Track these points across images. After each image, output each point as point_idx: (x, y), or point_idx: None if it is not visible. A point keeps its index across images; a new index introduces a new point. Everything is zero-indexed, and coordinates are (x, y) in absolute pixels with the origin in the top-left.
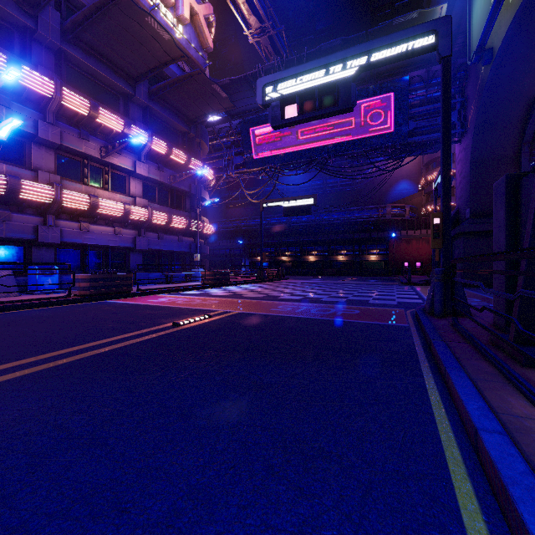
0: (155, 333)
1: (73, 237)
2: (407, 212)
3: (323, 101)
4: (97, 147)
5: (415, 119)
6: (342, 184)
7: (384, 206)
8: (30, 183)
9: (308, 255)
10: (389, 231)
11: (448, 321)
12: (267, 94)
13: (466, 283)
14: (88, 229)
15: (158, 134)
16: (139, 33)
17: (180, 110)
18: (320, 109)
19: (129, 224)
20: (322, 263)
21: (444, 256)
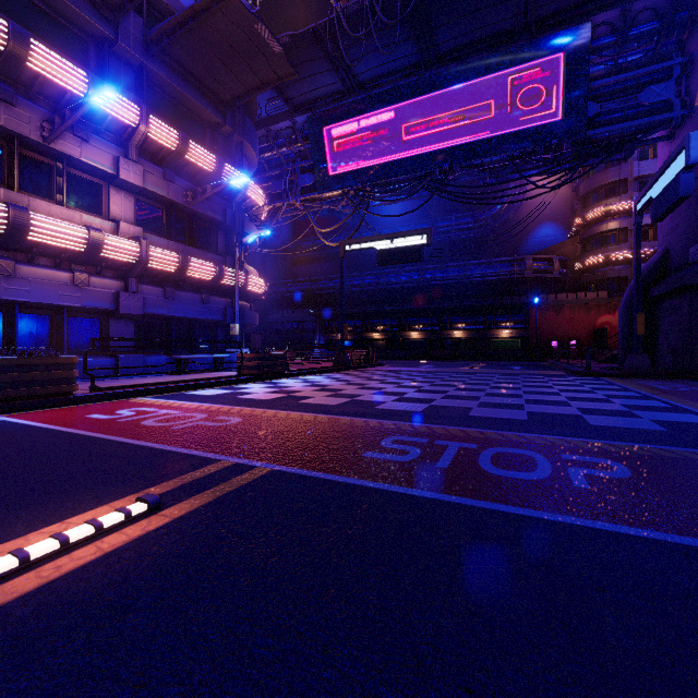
0: None
1: None
2: (556, 267)
3: None
4: (34, 121)
5: (596, 99)
6: (458, 228)
7: (521, 257)
8: None
9: (410, 330)
10: (530, 295)
11: None
12: None
13: (697, 374)
14: (11, 272)
15: (167, 120)
16: None
17: (206, 82)
18: None
19: (107, 269)
20: (429, 342)
21: None
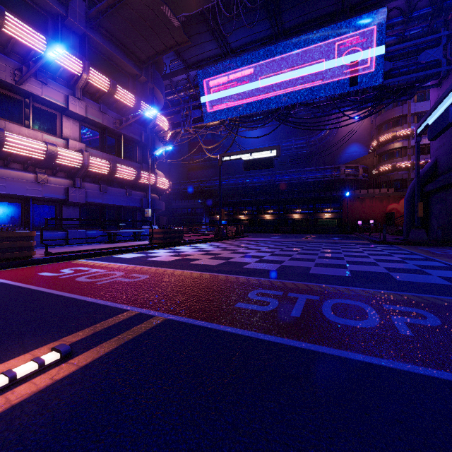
0: None
1: None
2: (360, 172)
3: None
4: (9, 69)
5: (390, 59)
6: (296, 146)
7: (338, 166)
8: None
9: (265, 213)
10: (343, 191)
11: None
12: None
13: None
14: None
15: (102, 72)
16: None
17: (128, 47)
18: None
19: (60, 171)
20: (277, 221)
21: None
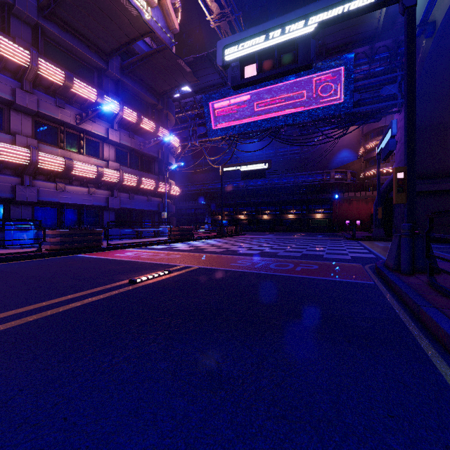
0: (107, 293)
1: (50, 196)
2: (348, 177)
3: (282, 59)
4: (72, 115)
5: (359, 91)
6: (291, 152)
7: (328, 171)
8: (7, 145)
9: (262, 214)
10: (333, 193)
11: (420, 279)
12: (227, 55)
13: None
14: (63, 189)
15: (129, 105)
16: (109, 10)
17: (150, 84)
18: (279, 67)
19: (103, 185)
20: (274, 221)
21: (408, 211)
